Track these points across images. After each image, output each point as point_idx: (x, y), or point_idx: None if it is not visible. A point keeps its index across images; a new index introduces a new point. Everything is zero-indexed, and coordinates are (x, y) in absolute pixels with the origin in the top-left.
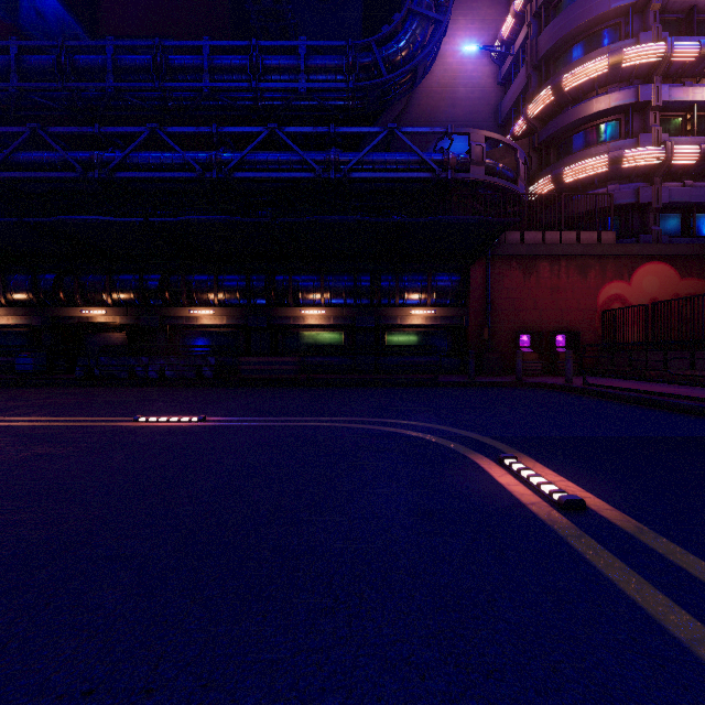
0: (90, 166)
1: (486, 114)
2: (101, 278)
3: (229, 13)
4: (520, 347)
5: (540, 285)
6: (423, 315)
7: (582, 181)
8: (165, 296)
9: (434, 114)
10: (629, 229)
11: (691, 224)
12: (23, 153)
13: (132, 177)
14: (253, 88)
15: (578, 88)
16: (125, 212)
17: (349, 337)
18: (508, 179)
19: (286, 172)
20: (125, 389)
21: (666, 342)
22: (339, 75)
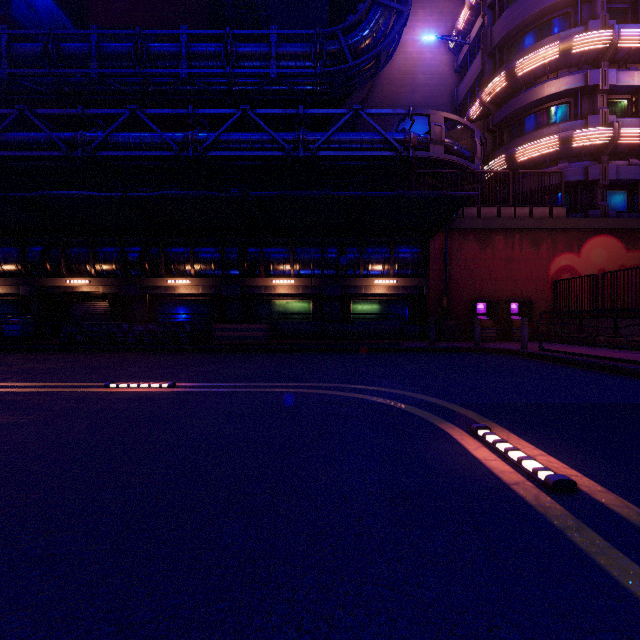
0: (74, 145)
1: (443, 99)
2: (85, 250)
3: (206, 7)
4: (477, 315)
5: (495, 257)
6: (386, 285)
7: (534, 160)
8: (145, 267)
9: (395, 99)
10: (578, 205)
11: (636, 200)
12: (11, 133)
13: (114, 156)
14: (228, 74)
15: (531, 73)
16: (107, 188)
17: (317, 305)
18: (465, 157)
19: (258, 151)
20: (104, 354)
21: (623, 309)
22: (308, 61)
